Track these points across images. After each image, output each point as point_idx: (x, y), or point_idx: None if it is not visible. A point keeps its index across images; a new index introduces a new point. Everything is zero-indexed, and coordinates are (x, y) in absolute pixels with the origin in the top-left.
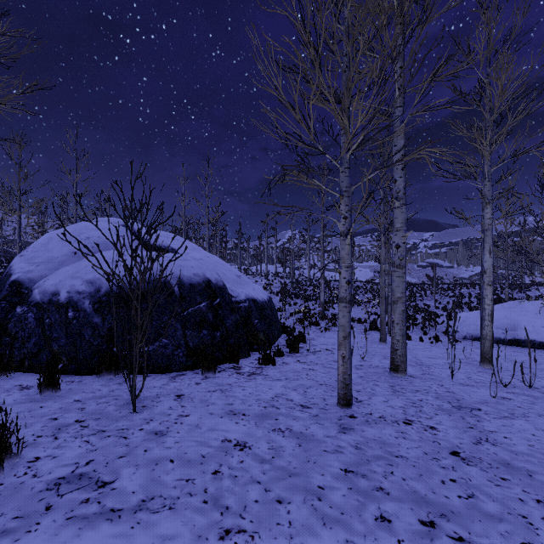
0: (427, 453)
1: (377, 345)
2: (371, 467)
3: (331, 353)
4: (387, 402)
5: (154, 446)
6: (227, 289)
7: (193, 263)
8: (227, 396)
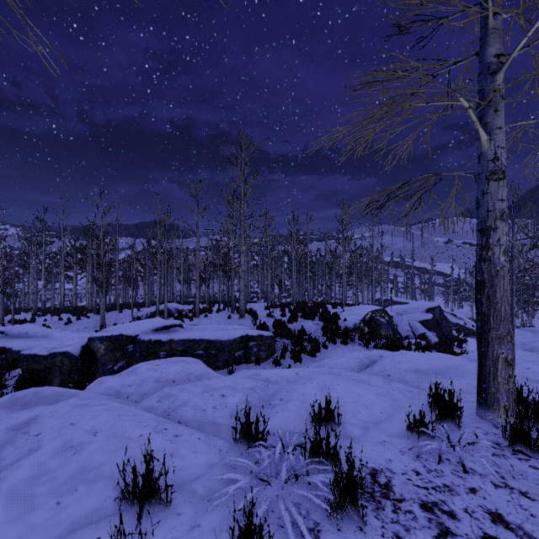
0: None
1: None
2: None
3: None
4: None
5: None
6: None
7: None
8: None
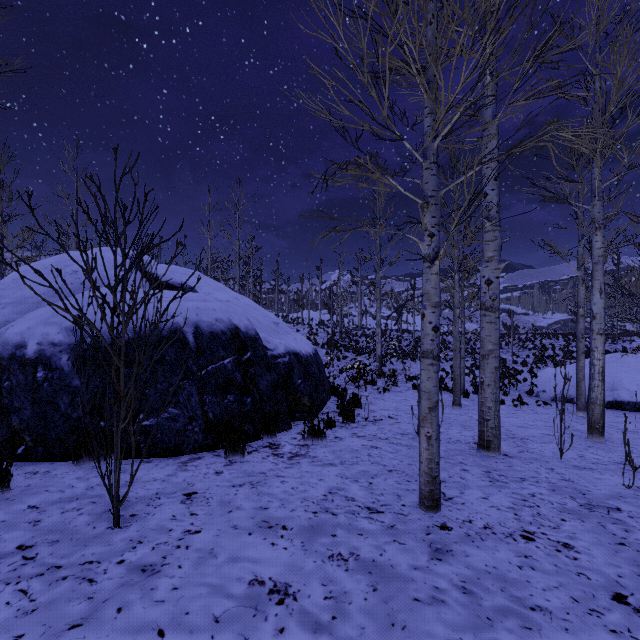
0: (578, 599)
1: (451, 410)
2: (497, 634)
3: (395, 422)
4: (487, 499)
5: (135, 599)
6: (261, 339)
7: (215, 304)
8: (259, 494)
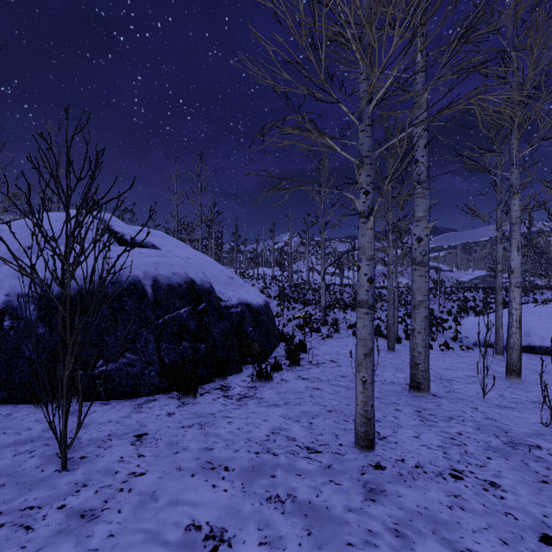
0: (507, 541)
1: (386, 354)
2: None
3: (336, 365)
4: (418, 438)
5: (69, 548)
6: (215, 291)
7: (173, 260)
8: (206, 435)
